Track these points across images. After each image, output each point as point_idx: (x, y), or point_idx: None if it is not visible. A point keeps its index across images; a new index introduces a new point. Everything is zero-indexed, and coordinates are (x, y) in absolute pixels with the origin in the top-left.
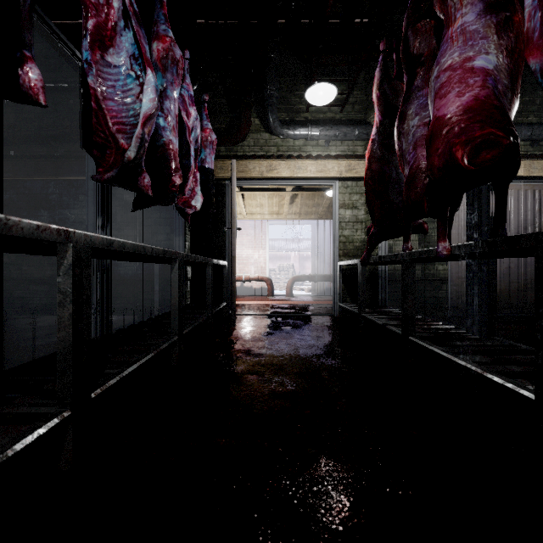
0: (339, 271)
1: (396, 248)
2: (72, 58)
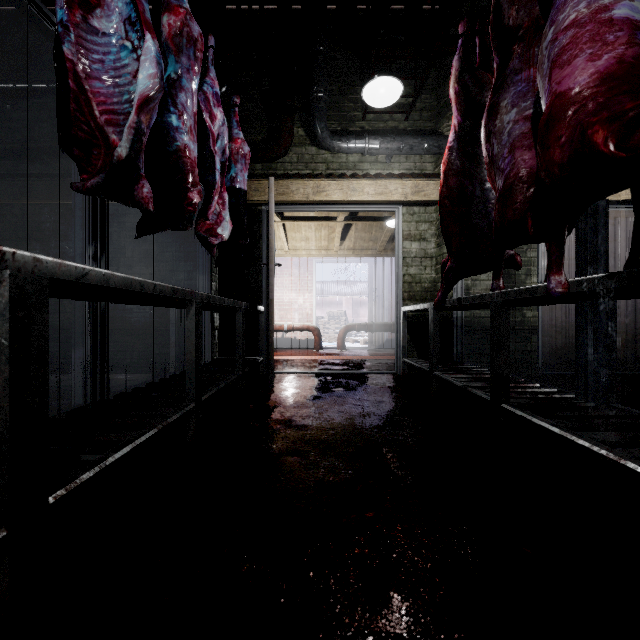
0: (404, 319)
1: (475, 289)
2: (49, 29)
